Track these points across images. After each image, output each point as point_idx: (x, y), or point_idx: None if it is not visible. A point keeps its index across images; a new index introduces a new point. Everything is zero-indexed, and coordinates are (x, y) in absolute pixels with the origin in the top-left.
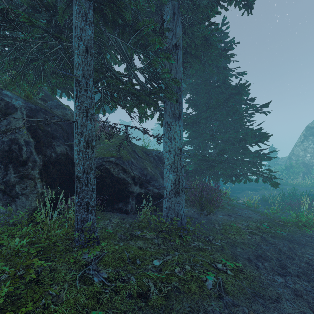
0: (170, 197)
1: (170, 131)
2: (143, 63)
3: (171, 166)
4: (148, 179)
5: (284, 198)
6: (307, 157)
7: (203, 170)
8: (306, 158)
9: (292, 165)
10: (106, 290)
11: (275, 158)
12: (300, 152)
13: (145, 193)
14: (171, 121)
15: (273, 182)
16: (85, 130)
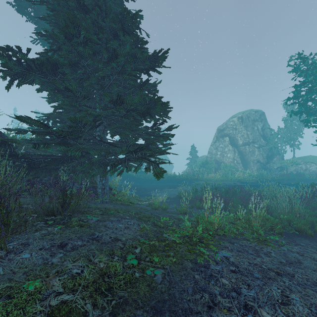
0: None
1: None
2: None
3: None
4: None
5: (197, 193)
6: (218, 155)
7: (73, 158)
8: (218, 156)
9: (207, 161)
10: None
11: (195, 157)
12: (213, 151)
13: None
14: None
15: (158, 169)
16: None
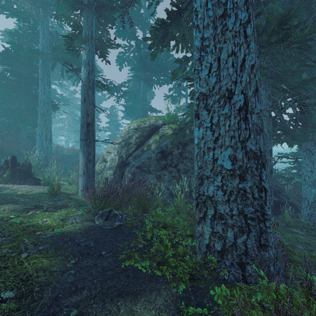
0: (313, 207)
1: (311, 156)
2: (295, 111)
3: (314, 182)
4: (278, 190)
5: None
6: None
7: None
8: None
9: None
10: (312, 253)
11: None
12: None
13: (278, 200)
14: (314, 148)
15: None
16: (269, 163)
